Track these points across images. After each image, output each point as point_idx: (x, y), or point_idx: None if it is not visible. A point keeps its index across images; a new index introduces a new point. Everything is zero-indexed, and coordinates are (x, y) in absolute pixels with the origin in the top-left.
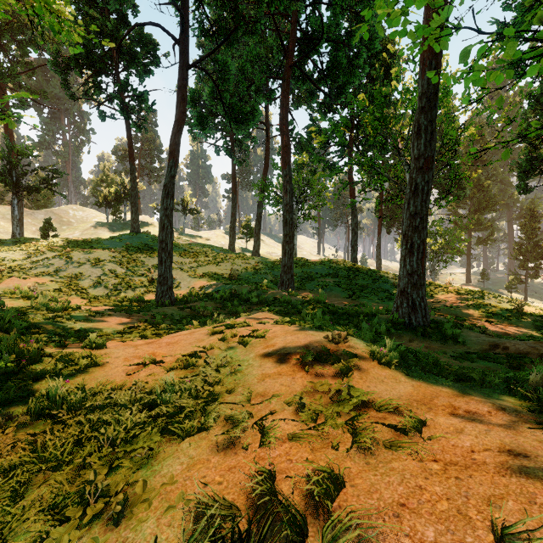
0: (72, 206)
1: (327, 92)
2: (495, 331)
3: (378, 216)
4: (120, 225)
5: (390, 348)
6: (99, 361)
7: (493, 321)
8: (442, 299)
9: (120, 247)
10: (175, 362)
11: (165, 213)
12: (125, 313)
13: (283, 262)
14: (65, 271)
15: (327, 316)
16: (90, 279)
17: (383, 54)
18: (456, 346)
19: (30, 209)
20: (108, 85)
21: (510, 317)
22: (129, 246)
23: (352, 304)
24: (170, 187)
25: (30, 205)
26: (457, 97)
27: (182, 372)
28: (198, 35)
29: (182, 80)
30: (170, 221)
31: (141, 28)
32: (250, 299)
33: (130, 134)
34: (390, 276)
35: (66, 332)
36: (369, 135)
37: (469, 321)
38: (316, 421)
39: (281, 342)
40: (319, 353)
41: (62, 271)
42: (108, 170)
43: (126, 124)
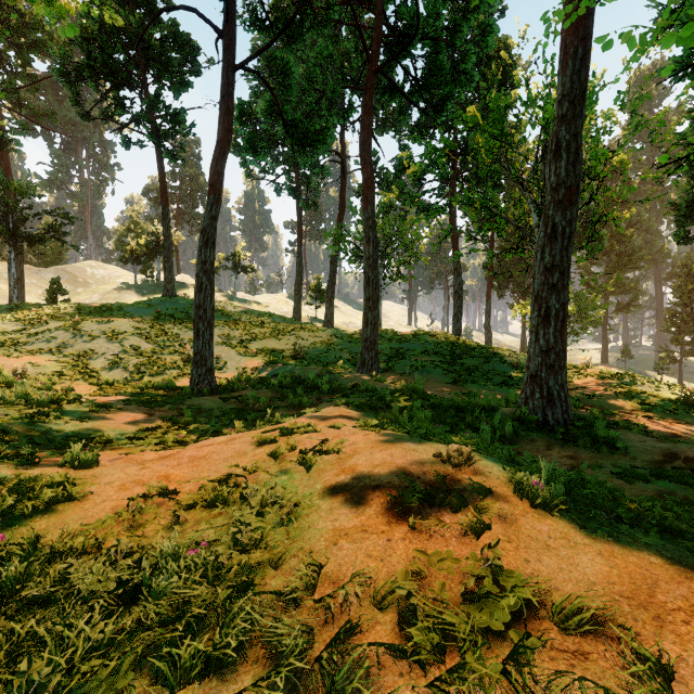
0: (90, 263)
1: (422, 108)
2: (660, 430)
3: (488, 275)
4: (151, 287)
5: (548, 478)
6: (79, 491)
7: (653, 417)
8: (579, 386)
9: (148, 315)
10: (195, 495)
11: (204, 268)
12: (145, 406)
13: (365, 335)
14: (72, 348)
15: (427, 411)
16: (104, 358)
17: (501, 52)
18: (615, 456)
19: (35, 267)
20: (133, 101)
21: (676, 411)
22: (160, 314)
23: (458, 391)
24: (211, 233)
25: (36, 261)
26: (603, 110)
27: (205, 513)
28: (253, 39)
29: (227, 85)
30: (209, 278)
31: (176, 25)
32: (320, 385)
33: (162, 166)
34: (507, 353)
35: (48, 437)
36: (482, 161)
37: (621, 417)
38: (443, 663)
39: (365, 463)
40: (429, 487)
41: (67, 346)
42: (137, 217)
43: (157, 153)
